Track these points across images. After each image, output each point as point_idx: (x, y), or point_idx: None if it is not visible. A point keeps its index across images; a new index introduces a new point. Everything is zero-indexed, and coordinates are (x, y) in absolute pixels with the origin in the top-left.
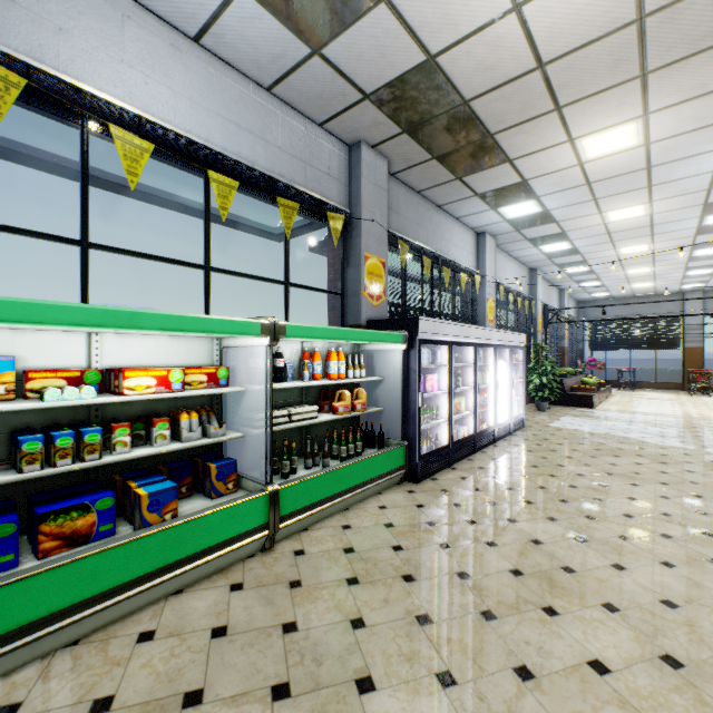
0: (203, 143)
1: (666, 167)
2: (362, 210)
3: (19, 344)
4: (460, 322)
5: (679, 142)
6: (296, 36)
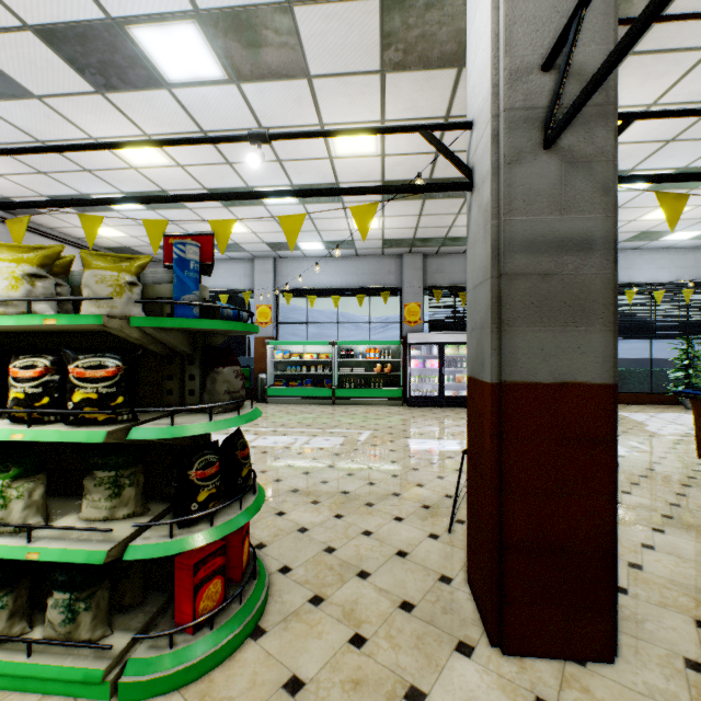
0: (332, 288)
1: None
2: (403, 284)
3: (292, 348)
4: None
5: None
6: (348, 249)
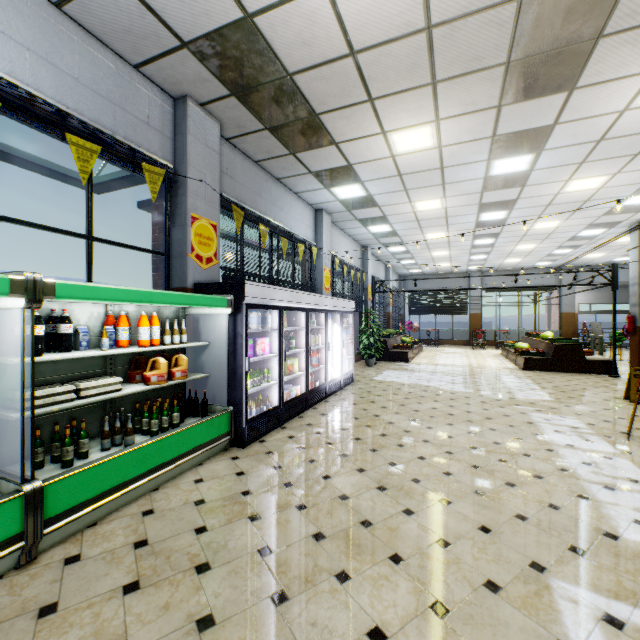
0: None
1: (454, 169)
2: (189, 168)
3: None
4: (299, 289)
5: (461, 149)
6: None
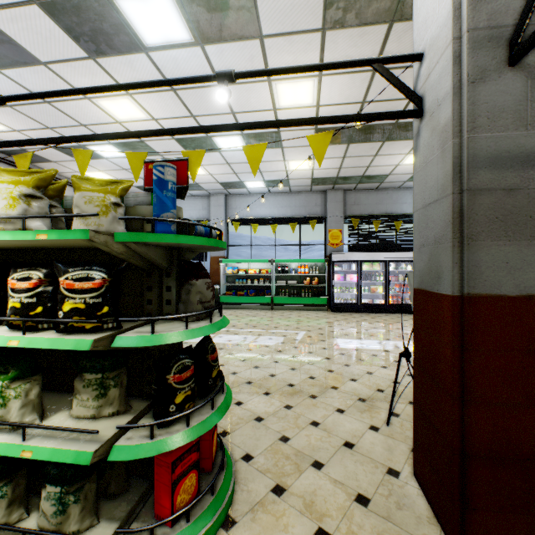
0: (270, 217)
1: None
2: (327, 214)
3: (239, 265)
4: None
5: None
6: (283, 187)
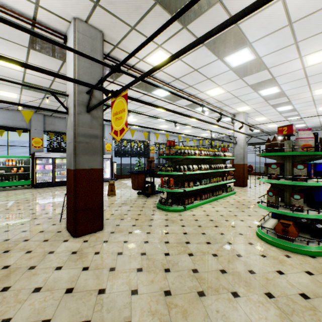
0: None
1: None
2: (32, 127)
3: None
4: None
5: None
6: None
